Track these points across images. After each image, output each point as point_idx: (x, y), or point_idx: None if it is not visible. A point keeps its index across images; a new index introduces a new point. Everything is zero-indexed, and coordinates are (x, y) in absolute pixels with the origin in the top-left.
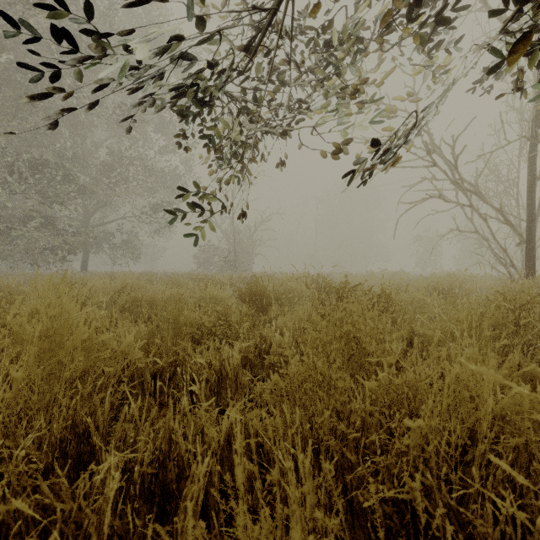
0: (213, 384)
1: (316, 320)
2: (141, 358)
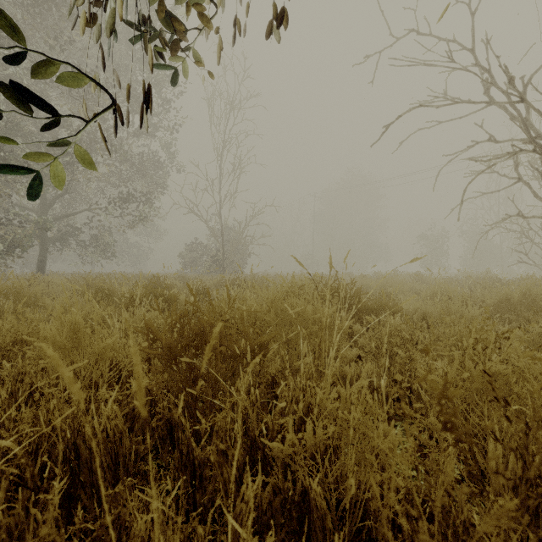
0: None
1: None
2: None
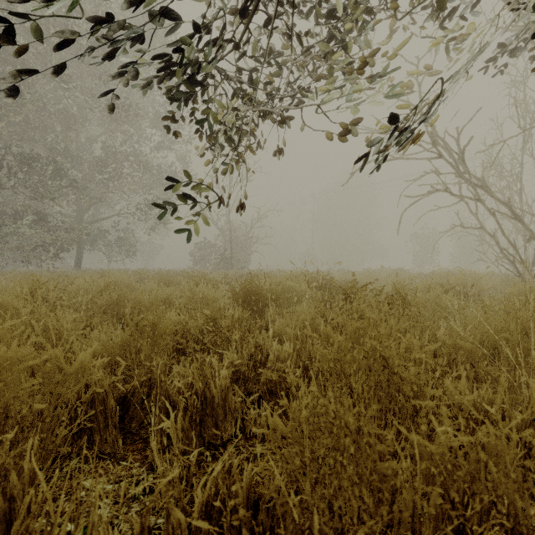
0: (195, 412)
1: (325, 330)
2: (106, 376)
